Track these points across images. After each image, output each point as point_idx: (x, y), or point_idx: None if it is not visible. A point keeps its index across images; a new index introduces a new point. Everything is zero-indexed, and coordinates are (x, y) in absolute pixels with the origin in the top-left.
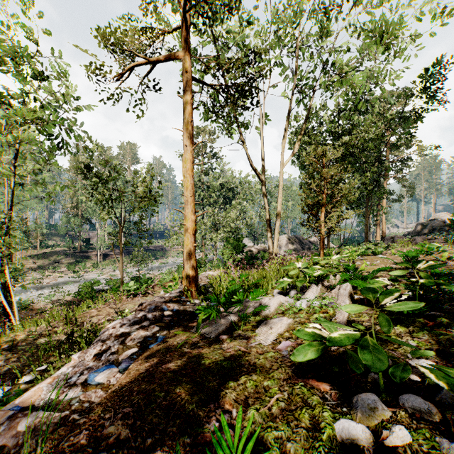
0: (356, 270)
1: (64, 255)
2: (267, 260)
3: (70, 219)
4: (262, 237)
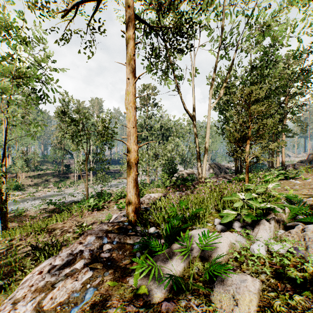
0: (301, 201)
1: (52, 176)
2: (196, 182)
3: (56, 151)
4: (190, 163)
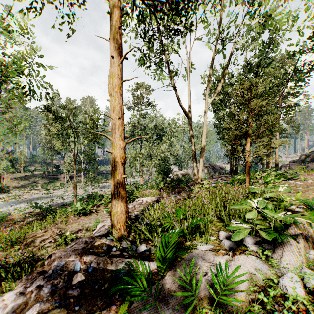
0: None
1: (40, 177)
2: (191, 183)
3: (45, 151)
4: (184, 164)
